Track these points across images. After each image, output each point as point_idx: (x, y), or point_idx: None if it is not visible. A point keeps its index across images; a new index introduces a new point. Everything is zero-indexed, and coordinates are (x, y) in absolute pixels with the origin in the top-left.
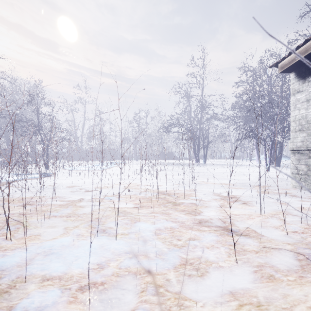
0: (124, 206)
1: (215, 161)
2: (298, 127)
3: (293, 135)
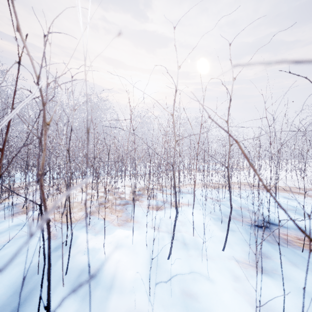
0: None
1: None
2: None
3: None
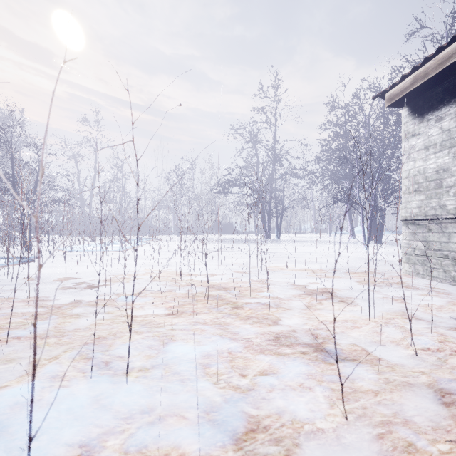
0: (150, 313)
1: (293, 236)
2: (413, 186)
3: (406, 198)
